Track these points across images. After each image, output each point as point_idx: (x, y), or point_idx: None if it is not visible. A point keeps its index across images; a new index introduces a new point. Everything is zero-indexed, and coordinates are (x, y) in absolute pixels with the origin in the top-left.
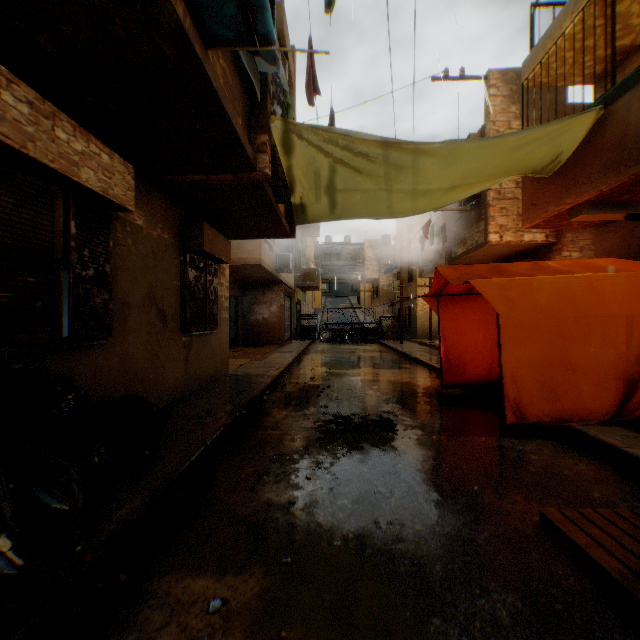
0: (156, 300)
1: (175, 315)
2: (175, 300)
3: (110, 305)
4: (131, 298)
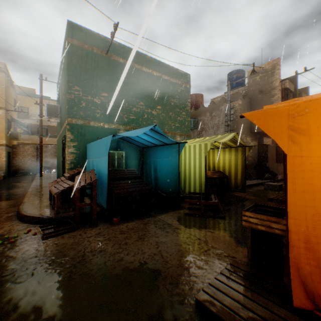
0: (271, 157)
1: (274, 159)
2: (274, 156)
3: (267, 158)
4: (268, 157)
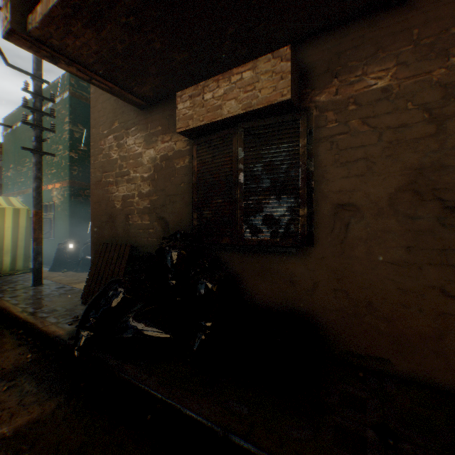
0: (439, 192)
1: None
2: None
3: (300, 211)
4: (357, 198)
